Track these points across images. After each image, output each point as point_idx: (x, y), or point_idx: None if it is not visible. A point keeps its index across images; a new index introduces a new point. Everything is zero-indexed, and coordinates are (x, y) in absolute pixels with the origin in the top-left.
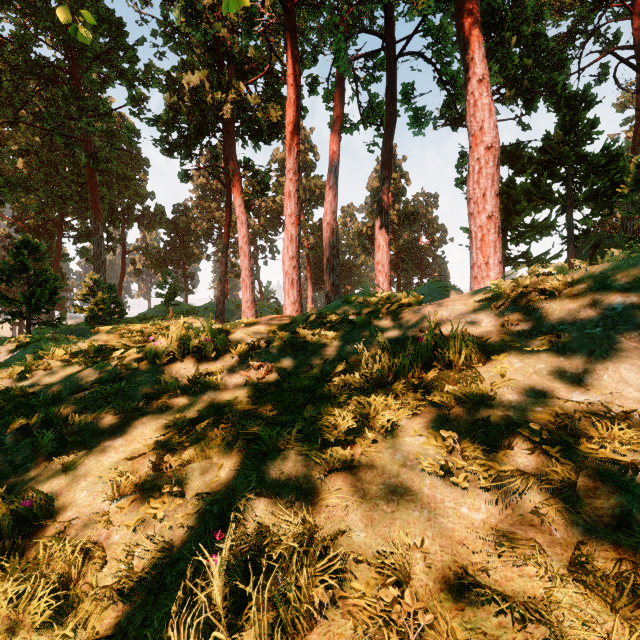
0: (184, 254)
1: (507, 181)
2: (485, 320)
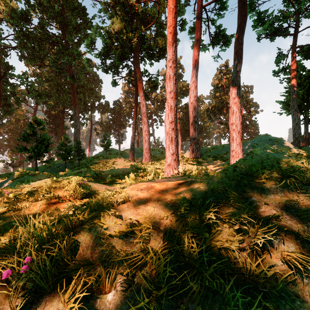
0: (118, 124)
1: None
2: None
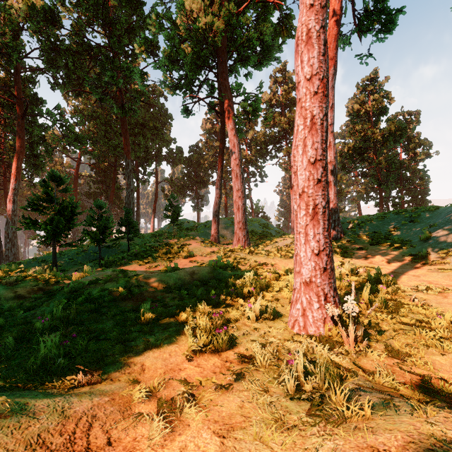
0: (196, 182)
1: None
2: None
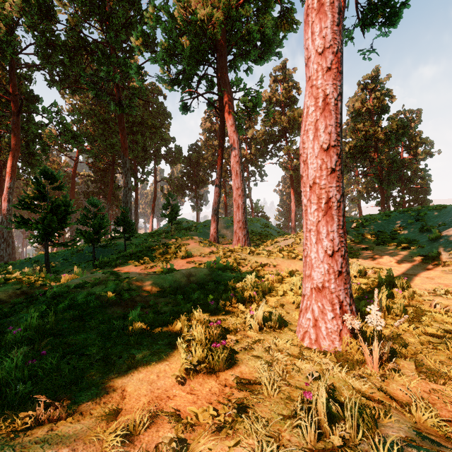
0: (195, 181)
1: None
2: None
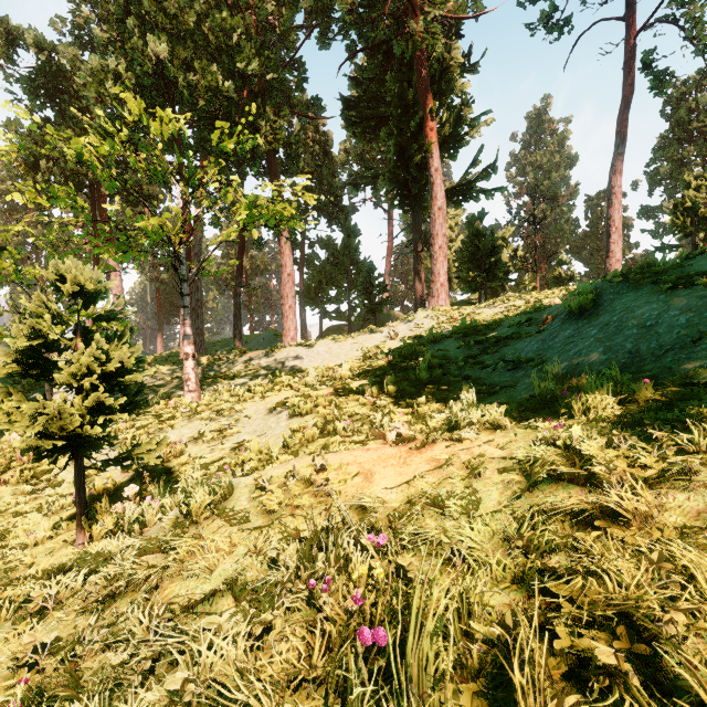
0: None
1: (322, 263)
2: (264, 357)
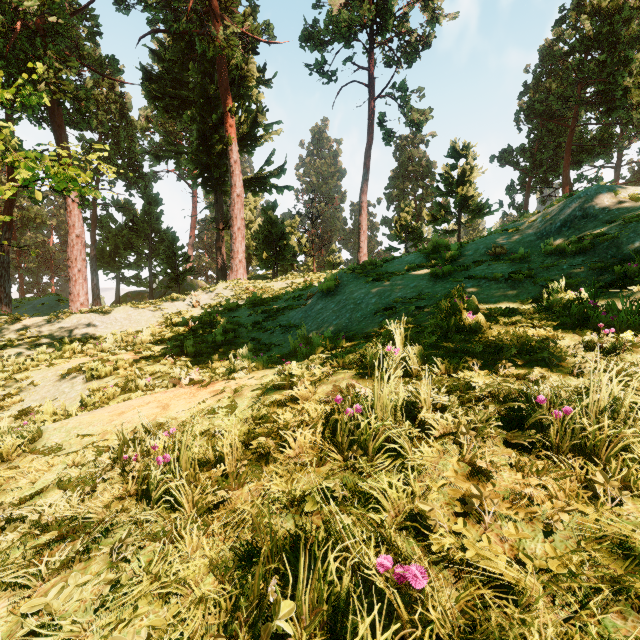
0: None
1: (119, 227)
2: (47, 324)
